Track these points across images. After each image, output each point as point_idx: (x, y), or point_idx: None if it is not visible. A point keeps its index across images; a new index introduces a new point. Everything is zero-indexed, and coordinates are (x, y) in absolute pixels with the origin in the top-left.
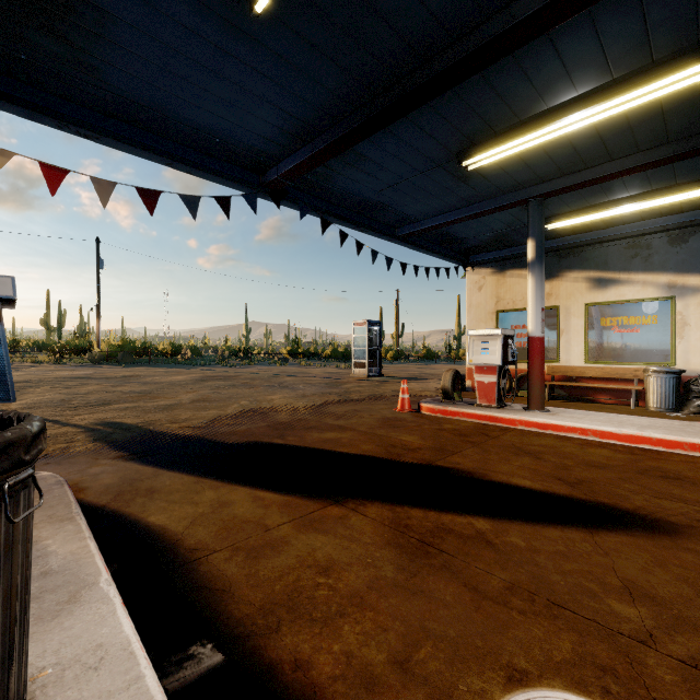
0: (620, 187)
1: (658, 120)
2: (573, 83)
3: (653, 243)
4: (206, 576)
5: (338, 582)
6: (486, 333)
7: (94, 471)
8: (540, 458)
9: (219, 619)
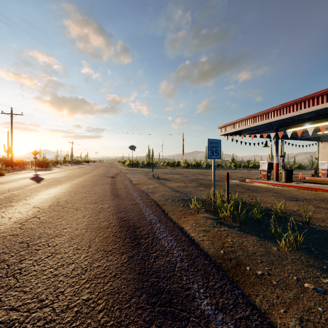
0: None
1: None
2: None
3: None
4: None
5: None
6: (323, 162)
7: None
8: None
9: None
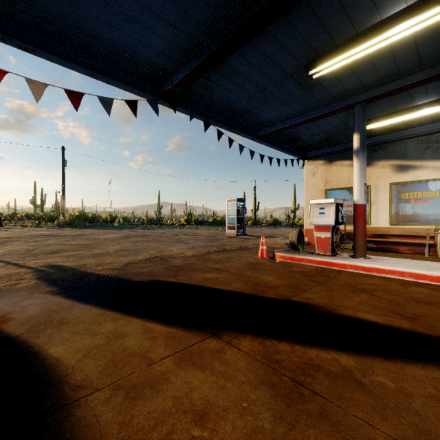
0: (423, 94)
1: None
2: None
3: None
4: (78, 424)
5: (213, 435)
6: (323, 201)
7: (25, 304)
8: (375, 295)
9: None
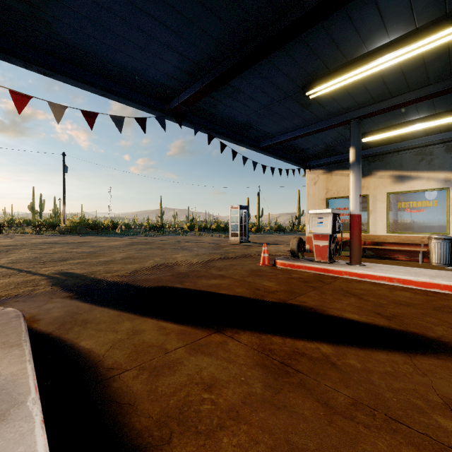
0: (414, 111)
1: (445, 60)
2: (387, 32)
3: (434, 151)
4: (117, 392)
5: (219, 397)
6: (321, 212)
7: (48, 307)
8: (362, 298)
9: (123, 431)
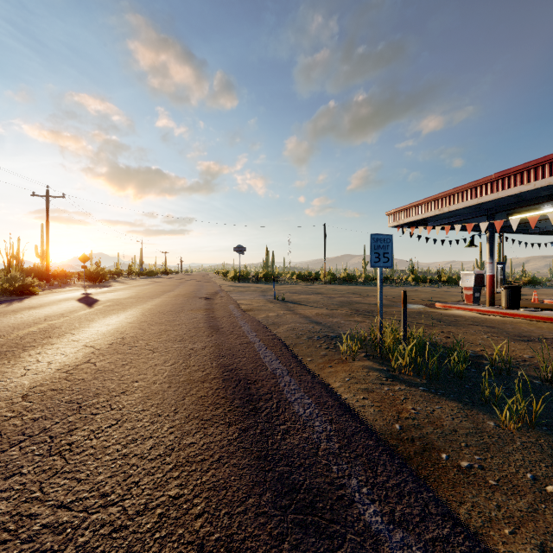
0: None
1: None
2: None
3: None
4: None
5: None
6: None
7: None
8: None
9: None
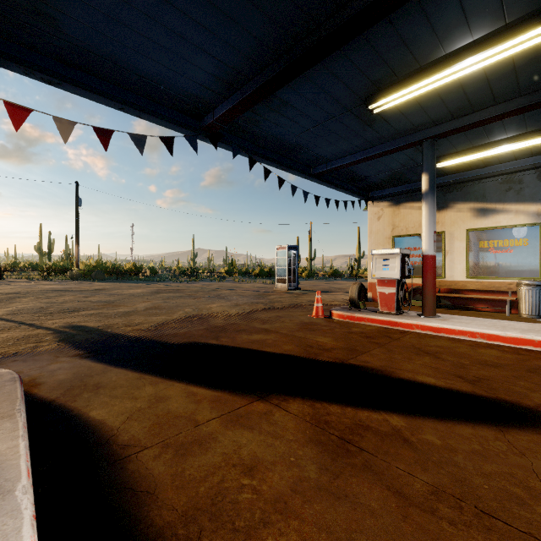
0: (500, 130)
1: (540, 65)
2: (470, 29)
3: (524, 178)
4: (133, 476)
5: (262, 484)
6: (386, 252)
7: (52, 368)
8: (439, 358)
9: (139, 528)
